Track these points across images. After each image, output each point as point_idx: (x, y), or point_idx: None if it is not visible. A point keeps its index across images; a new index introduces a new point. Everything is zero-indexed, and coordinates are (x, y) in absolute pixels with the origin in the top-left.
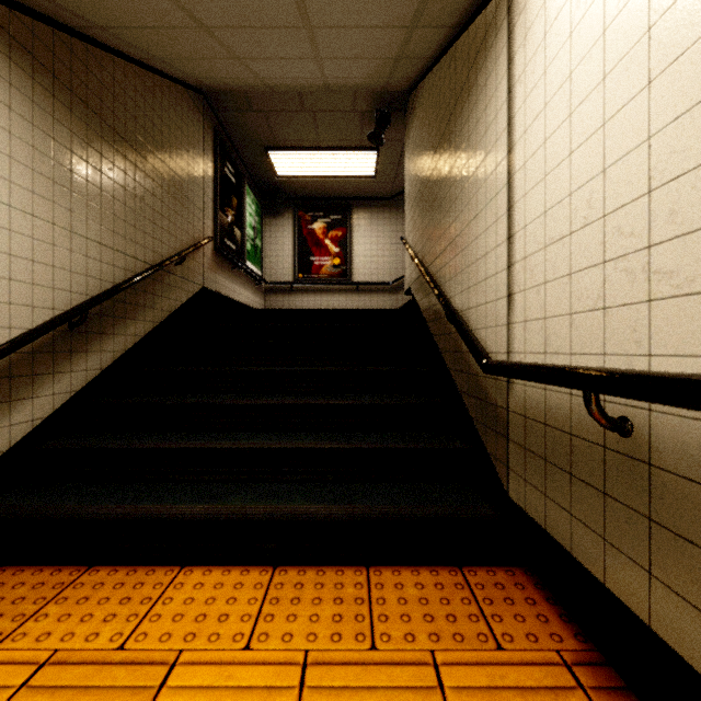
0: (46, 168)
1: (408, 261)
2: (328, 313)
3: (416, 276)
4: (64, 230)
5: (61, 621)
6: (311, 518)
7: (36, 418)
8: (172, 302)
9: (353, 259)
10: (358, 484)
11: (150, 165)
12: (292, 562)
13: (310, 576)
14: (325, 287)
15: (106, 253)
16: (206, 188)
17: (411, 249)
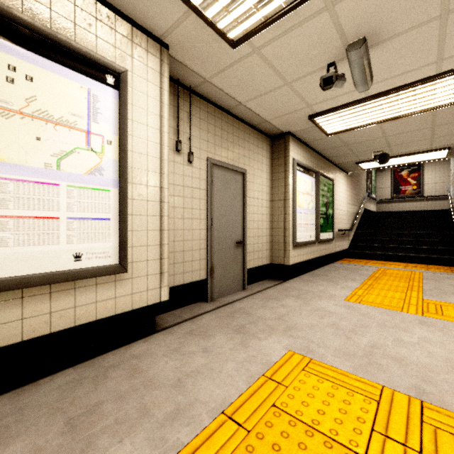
0: (351, 195)
1: (450, 194)
2: (413, 216)
3: (452, 202)
4: (352, 205)
5: (374, 262)
6: (414, 256)
7: (350, 239)
8: (360, 215)
9: (424, 185)
10: (425, 255)
11: (358, 182)
12: (410, 263)
13: (414, 264)
14: (408, 199)
15: (354, 207)
16: (364, 178)
17: (449, 194)
